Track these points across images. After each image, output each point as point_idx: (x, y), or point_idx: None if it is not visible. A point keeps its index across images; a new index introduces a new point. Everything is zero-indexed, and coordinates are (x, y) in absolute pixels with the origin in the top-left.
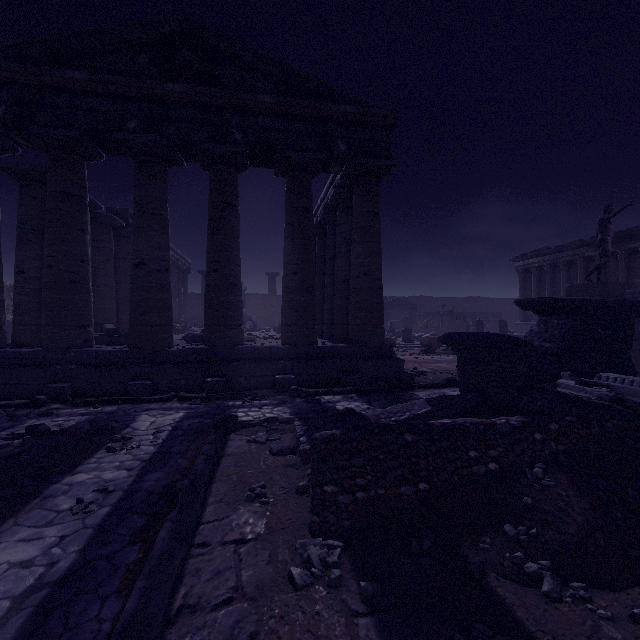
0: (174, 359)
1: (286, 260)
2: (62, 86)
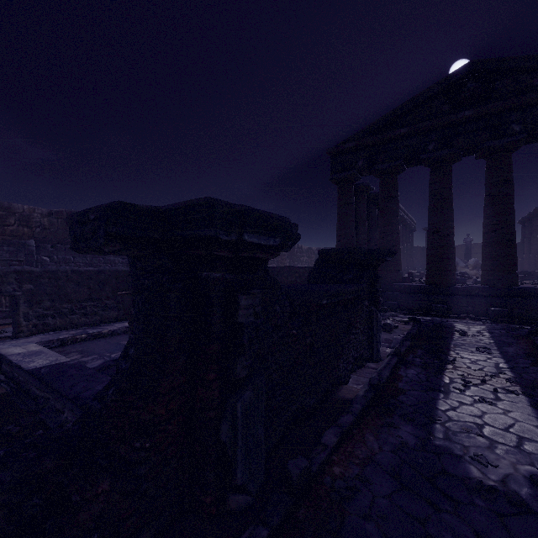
0: (460, 293)
1: None
2: (391, 139)
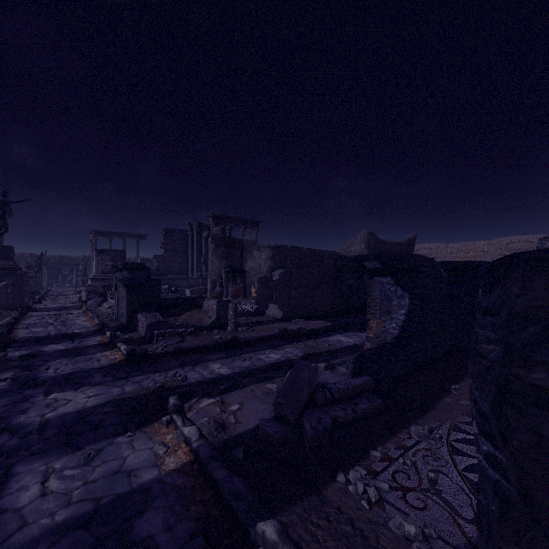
0: None
1: None
2: None
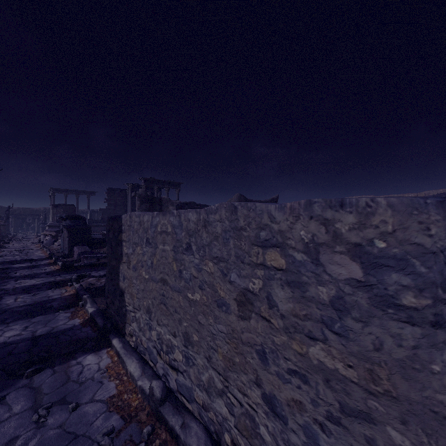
0: None
1: None
2: None
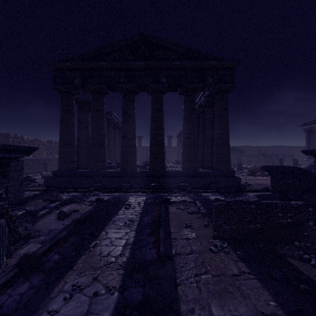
0: (138, 175)
1: (184, 132)
2: (97, 68)
